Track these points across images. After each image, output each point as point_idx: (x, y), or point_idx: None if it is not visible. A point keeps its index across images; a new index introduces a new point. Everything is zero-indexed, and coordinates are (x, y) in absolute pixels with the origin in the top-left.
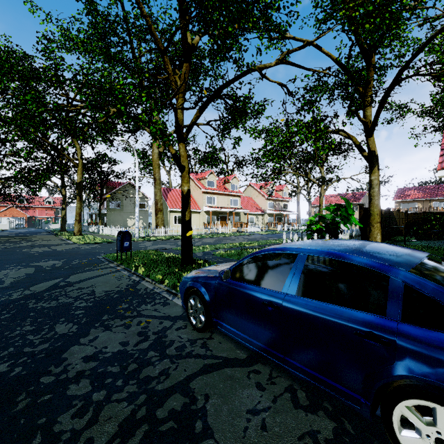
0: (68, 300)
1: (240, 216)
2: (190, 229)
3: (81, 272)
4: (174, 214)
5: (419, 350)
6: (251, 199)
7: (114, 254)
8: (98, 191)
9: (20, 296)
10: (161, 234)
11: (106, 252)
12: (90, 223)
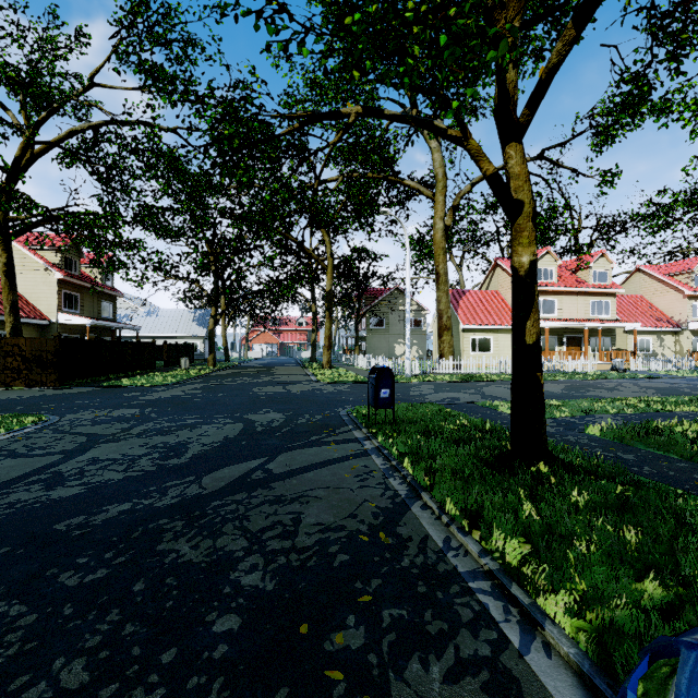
0: (234, 545)
1: (614, 336)
2: (538, 367)
3: (300, 448)
4: (471, 335)
5: None
6: (641, 300)
7: (365, 409)
8: (356, 304)
9: (173, 501)
10: (449, 371)
11: (355, 402)
12: (345, 351)
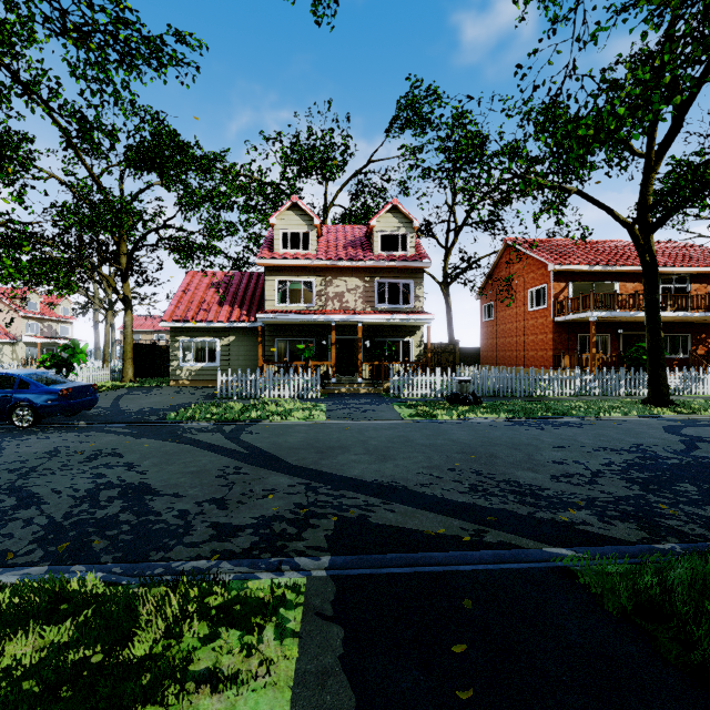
0: None
1: None
2: None
3: None
4: None
5: (19, 395)
6: None
7: None
8: None
9: None
10: None
11: None
12: None
